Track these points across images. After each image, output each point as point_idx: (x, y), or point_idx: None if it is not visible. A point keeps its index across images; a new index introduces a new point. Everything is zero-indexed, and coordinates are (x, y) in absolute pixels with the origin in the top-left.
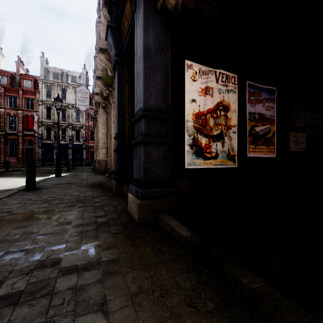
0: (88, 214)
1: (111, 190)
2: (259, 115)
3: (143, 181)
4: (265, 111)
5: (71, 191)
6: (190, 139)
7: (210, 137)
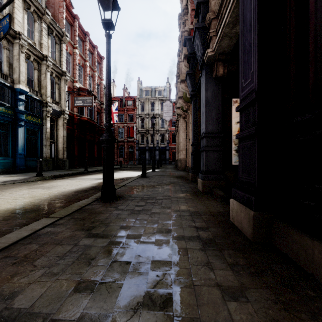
0: (177, 187)
1: (189, 180)
2: None
3: (205, 171)
4: None
5: (165, 179)
6: (235, 146)
7: None
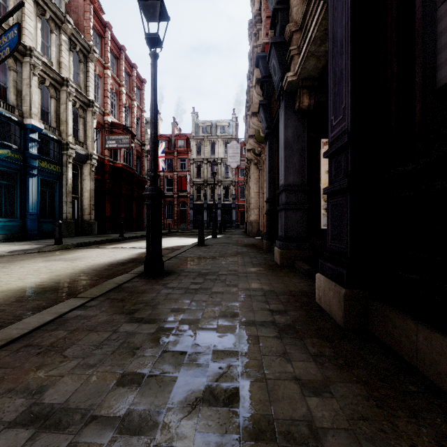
0: (246, 259)
1: (263, 249)
2: None
3: (284, 237)
4: None
5: (230, 248)
6: (325, 204)
7: None
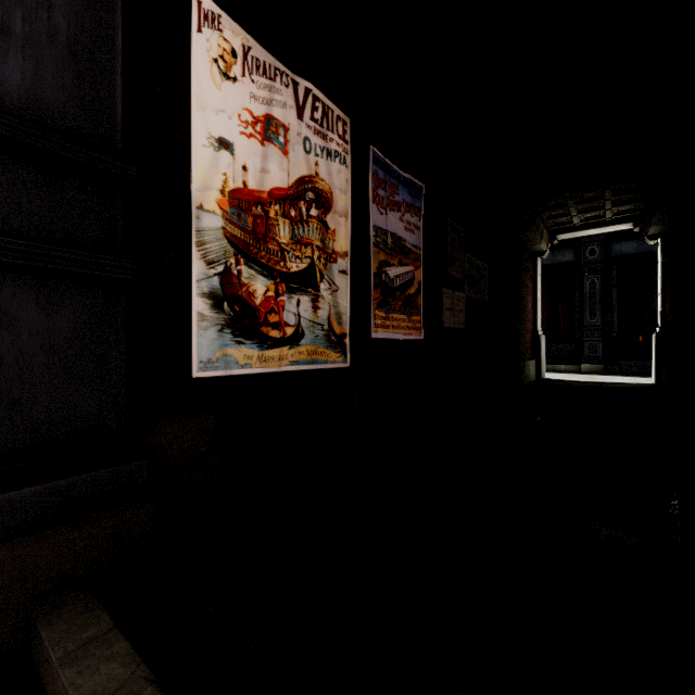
0: None
1: None
2: (394, 240)
3: None
4: (405, 233)
5: None
6: (210, 273)
7: (279, 276)
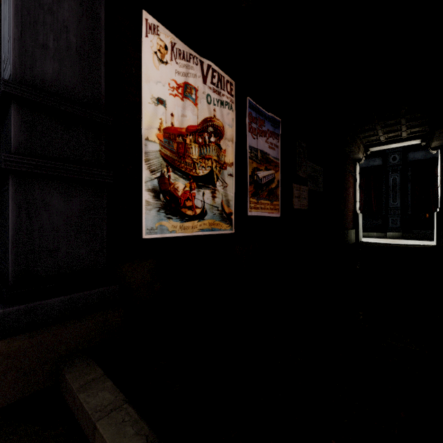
0: None
1: None
2: (262, 154)
3: (14, 283)
4: (269, 150)
5: None
6: (152, 177)
7: (192, 178)
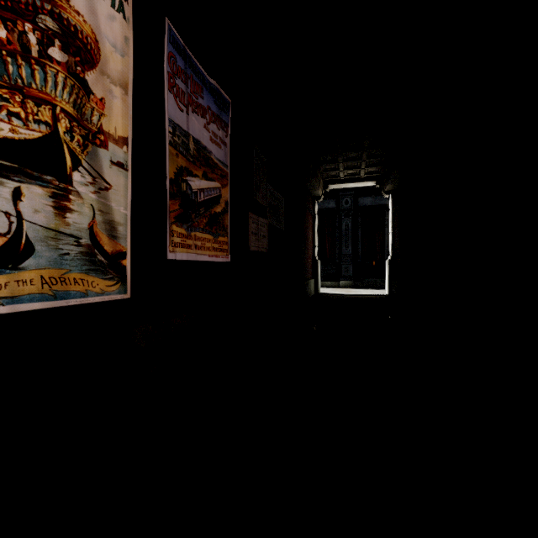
0: None
1: None
2: (197, 147)
3: None
4: (211, 144)
5: None
6: None
7: None
